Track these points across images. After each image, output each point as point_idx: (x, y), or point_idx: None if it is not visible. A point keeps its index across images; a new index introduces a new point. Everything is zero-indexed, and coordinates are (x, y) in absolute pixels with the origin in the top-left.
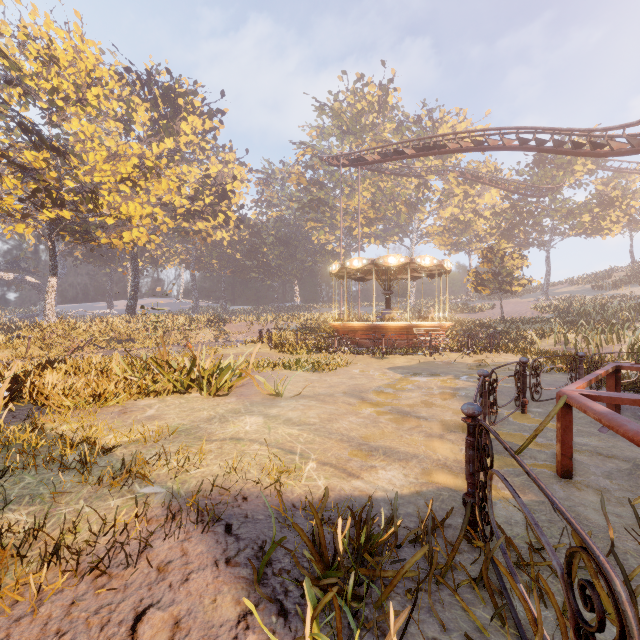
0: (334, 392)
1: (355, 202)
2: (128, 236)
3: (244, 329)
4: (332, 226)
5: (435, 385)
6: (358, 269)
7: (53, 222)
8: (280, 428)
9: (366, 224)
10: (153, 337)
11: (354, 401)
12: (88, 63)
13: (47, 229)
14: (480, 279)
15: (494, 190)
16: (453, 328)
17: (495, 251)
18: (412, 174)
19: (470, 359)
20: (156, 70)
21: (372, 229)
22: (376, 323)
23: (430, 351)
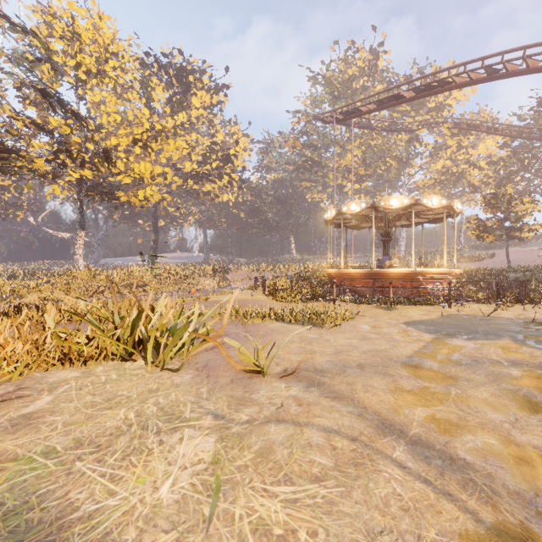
0: (344, 364)
1: (346, 160)
2: (143, 194)
3: (245, 277)
4: (324, 184)
5: (499, 356)
6: (355, 215)
7: (81, 183)
8: (242, 490)
9: (357, 181)
10: (165, 284)
11: (382, 386)
12: (106, 39)
13: (76, 189)
14: (482, 226)
15: (489, 140)
16: (458, 276)
17: (500, 196)
18: (403, 129)
19: (505, 312)
20: (171, 54)
21: (362, 185)
22: (376, 270)
23: (449, 301)
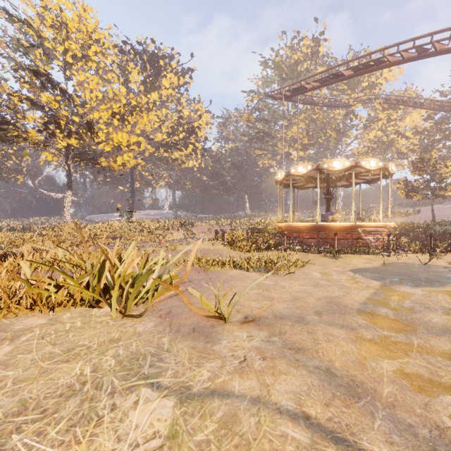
0: (302, 311)
1: (292, 132)
2: (121, 160)
3: (207, 230)
4: (274, 152)
5: (450, 303)
6: (302, 176)
7: (68, 151)
8: None
9: (301, 149)
10: (139, 235)
11: (342, 334)
12: (89, 27)
13: (64, 156)
14: (411, 186)
15: (415, 113)
16: (391, 229)
17: (426, 160)
18: (341, 105)
19: (440, 261)
20: (145, 42)
21: (306, 153)
22: (320, 223)
23: (388, 251)
